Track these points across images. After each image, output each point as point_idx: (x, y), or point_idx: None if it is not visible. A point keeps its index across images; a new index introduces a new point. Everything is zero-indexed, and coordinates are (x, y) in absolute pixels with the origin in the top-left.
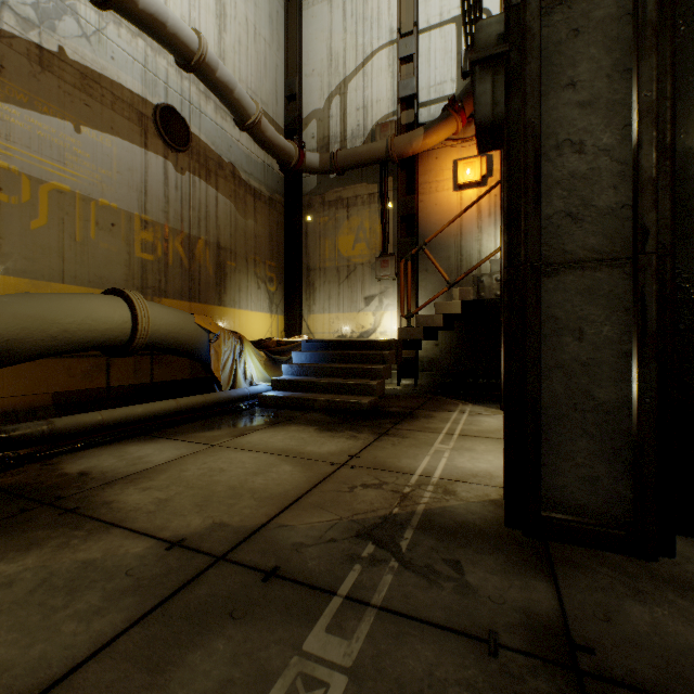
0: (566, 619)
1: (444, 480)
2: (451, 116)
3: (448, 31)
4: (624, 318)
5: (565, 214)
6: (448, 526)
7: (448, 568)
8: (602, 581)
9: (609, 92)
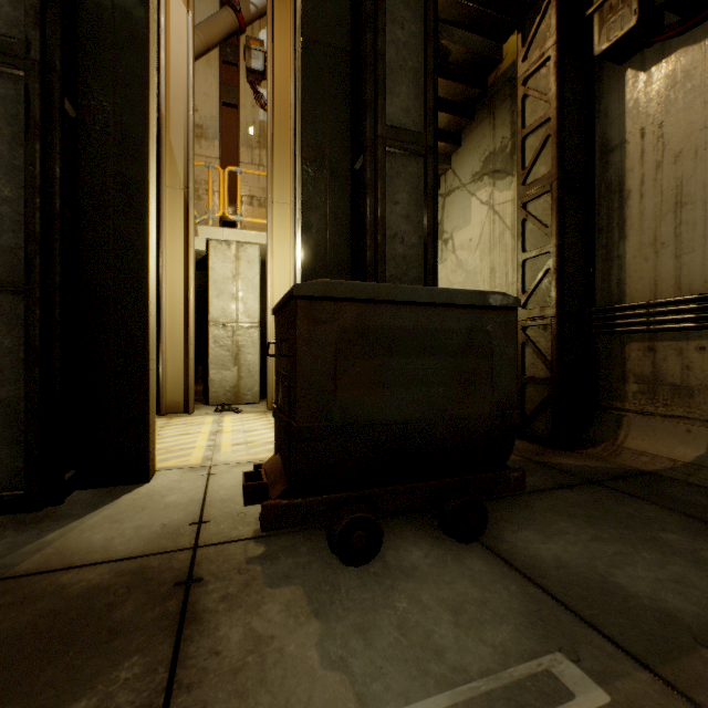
0: None
1: None
2: None
3: None
4: (22, 333)
5: None
6: None
7: None
8: None
9: (11, 157)
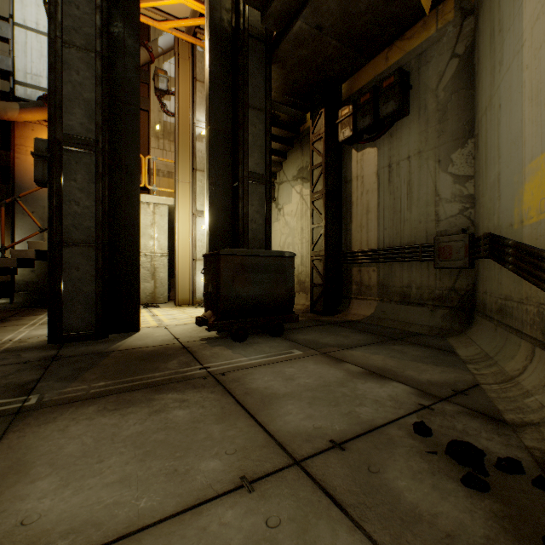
0: (58, 354)
1: (21, 339)
2: (46, 107)
3: (44, 41)
4: (93, 264)
5: (73, 226)
6: (18, 349)
7: (14, 356)
8: (78, 346)
9: (89, 188)
